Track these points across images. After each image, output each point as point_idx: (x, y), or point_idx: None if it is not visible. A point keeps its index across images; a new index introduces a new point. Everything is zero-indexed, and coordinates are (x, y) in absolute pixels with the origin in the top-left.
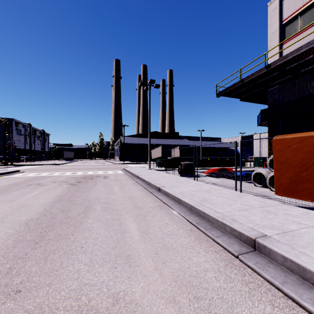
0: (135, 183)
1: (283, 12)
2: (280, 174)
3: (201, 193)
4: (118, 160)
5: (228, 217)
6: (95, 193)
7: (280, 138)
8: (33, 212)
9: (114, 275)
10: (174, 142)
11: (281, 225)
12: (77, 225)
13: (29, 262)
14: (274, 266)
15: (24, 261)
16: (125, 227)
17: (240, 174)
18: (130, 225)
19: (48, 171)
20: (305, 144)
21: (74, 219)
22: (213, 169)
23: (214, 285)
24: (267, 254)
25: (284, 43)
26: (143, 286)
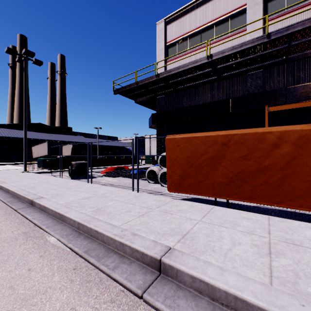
0: None
1: (167, 35)
2: (172, 171)
3: (96, 199)
4: None
5: (128, 231)
6: None
7: (172, 138)
8: None
9: None
10: (66, 138)
11: (179, 227)
12: None
13: None
14: (184, 293)
15: None
16: None
17: (138, 174)
18: None
19: None
20: (190, 144)
21: None
22: (110, 168)
23: None
24: (174, 277)
25: (168, 62)
26: None
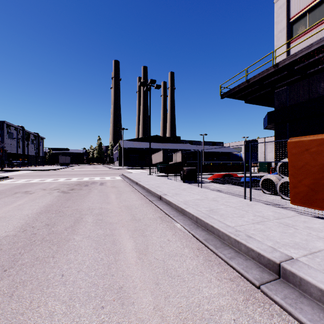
0: (134, 191)
1: (291, 9)
2: (297, 181)
3: (207, 201)
4: (117, 165)
5: (242, 233)
6: (88, 202)
7: (297, 140)
8: (11, 227)
9: (100, 320)
10: (175, 146)
11: (306, 243)
12: (61, 244)
13: None
14: (309, 302)
15: None
16: (120, 246)
17: (250, 181)
18: (125, 243)
19: (40, 177)
20: None
21: (59, 236)
22: (217, 174)
23: None
24: (296, 284)
25: (291, 42)
26: None
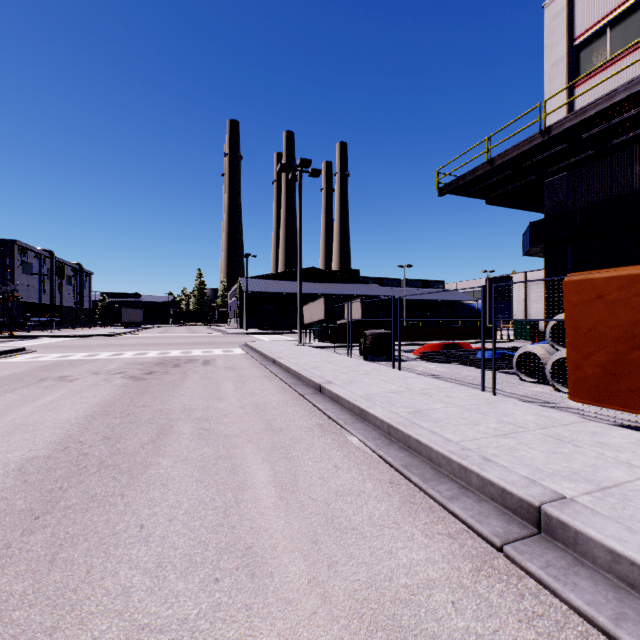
0: (269, 375)
1: (576, 20)
2: (582, 356)
3: (410, 396)
4: (235, 326)
5: (474, 453)
6: (182, 396)
7: (581, 279)
8: (40, 442)
9: (213, 601)
10: (350, 290)
11: (593, 472)
12: (135, 473)
13: (12, 567)
14: (590, 574)
15: (0, 565)
16: (245, 477)
17: (493, 357)
18: (255, 472)
19: (87, 350)
20: (636, 291)
21: (131, 458)
22: (432, 344)
23: (452, 626)
24: (569, 544)
25: (577, 86)
26: (283, 631)
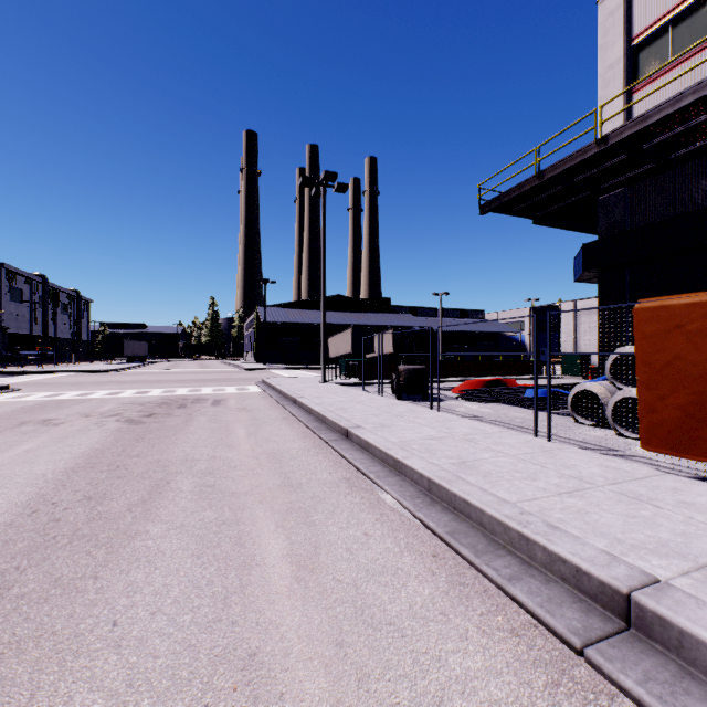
0: (288, 418)
1: (635, 17)
2: (656, 397)
3: (453, 443)
4: (252, 360)
5: (536, 518)
6: (185, 444)
7: (656, 306)
8: (4, 504)
9: None
10: (380, 320)
11: (685, 543)
12: (116, 546)
13: None
14: (705, 691)
15: None
16: (253, 550)
17: (548, 397)
18: (266, 543)
19: (81, 388)
20: None
21: (114, 524)
22: (473, 381)
23: None
24: (671, 646)
25: (636, 91)
26: None
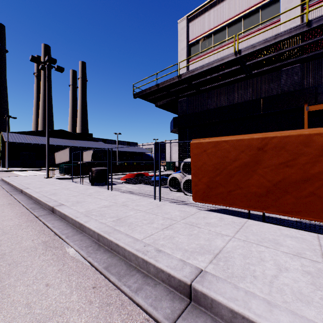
0: (13, 203)
1: (190, 33)
2: (198, 179)
3: (116, 208)
4: None
5: (151, 247)
6: None
7: (198, 142)
8: None
9: None
10: (87, 144)
11: (209, 244)
12: None
13: None
14: None
15: None
16: None
17: (159, 181)
18: None
19: None
20: (218, 149)
21: None
22: (130, 174)
23: None
24: (208, 307)
25: (190, 61)
26: None
